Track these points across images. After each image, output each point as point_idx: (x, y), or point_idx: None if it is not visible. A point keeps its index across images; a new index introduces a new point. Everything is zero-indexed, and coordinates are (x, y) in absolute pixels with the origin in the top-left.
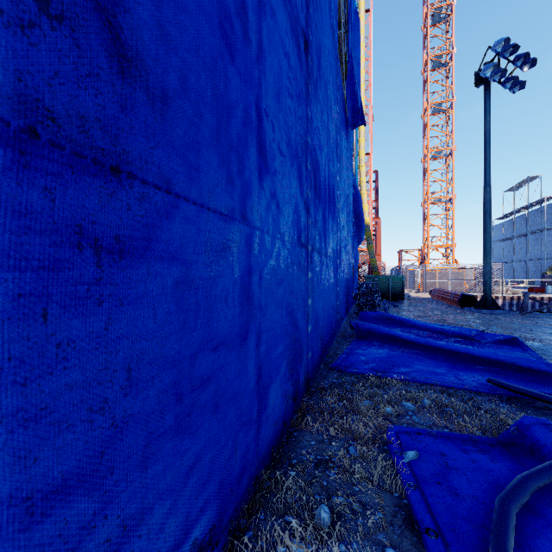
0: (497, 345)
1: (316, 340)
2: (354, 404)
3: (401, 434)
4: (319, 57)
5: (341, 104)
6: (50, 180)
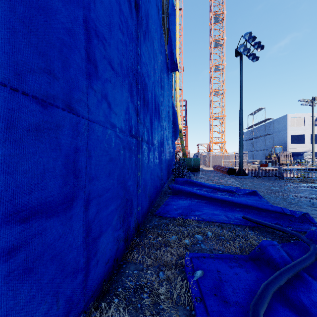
0: (246, 195)
1: (145, 197)
2: (166, 240)
3: (193, 258)
4: (147, 19)
5: (164, 56)
6: None
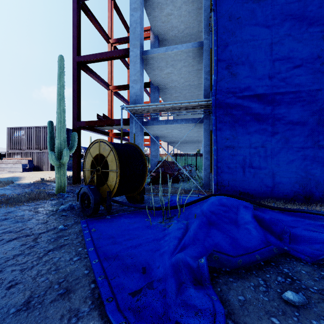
0: None
1: None
2: None
3: None
4: None
5: None
6: (228, 151)
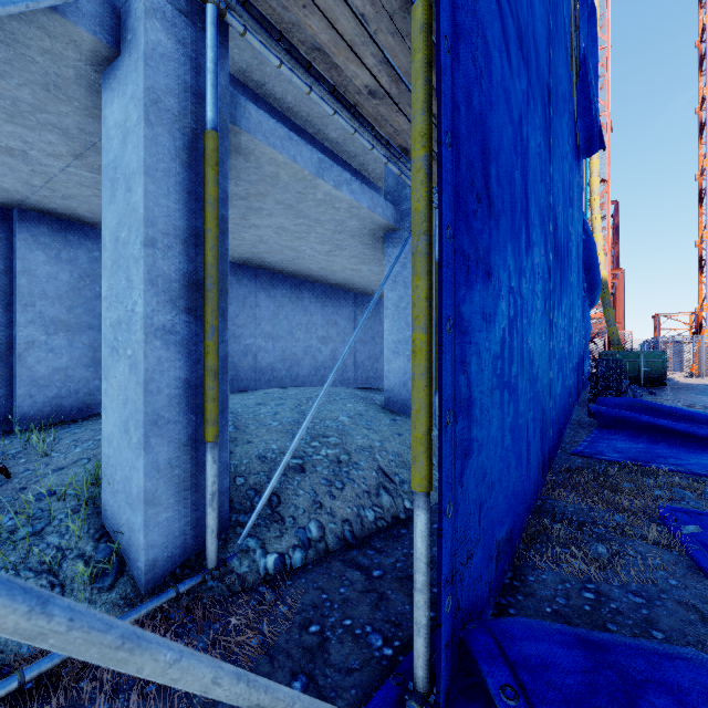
0: None
1: (555, 419)
2: (613, 484)
3: (677, 512)
4: (557, 97)
5: (573, 131)
6: (479, 286)
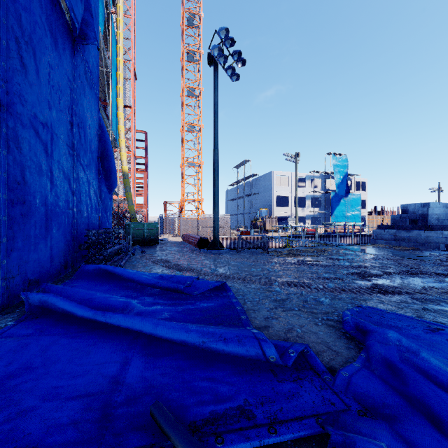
0: (207, 295)
1: None
2: None
3: None
4: None
5: None
6: None
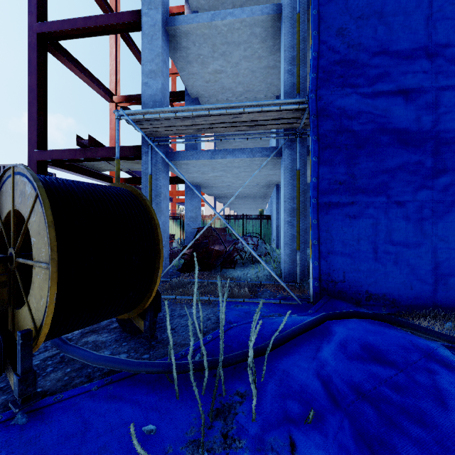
0: None
1: None
2: None
3: None
4: None
5: None
6: (343, 208)
